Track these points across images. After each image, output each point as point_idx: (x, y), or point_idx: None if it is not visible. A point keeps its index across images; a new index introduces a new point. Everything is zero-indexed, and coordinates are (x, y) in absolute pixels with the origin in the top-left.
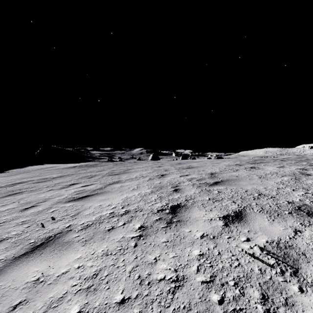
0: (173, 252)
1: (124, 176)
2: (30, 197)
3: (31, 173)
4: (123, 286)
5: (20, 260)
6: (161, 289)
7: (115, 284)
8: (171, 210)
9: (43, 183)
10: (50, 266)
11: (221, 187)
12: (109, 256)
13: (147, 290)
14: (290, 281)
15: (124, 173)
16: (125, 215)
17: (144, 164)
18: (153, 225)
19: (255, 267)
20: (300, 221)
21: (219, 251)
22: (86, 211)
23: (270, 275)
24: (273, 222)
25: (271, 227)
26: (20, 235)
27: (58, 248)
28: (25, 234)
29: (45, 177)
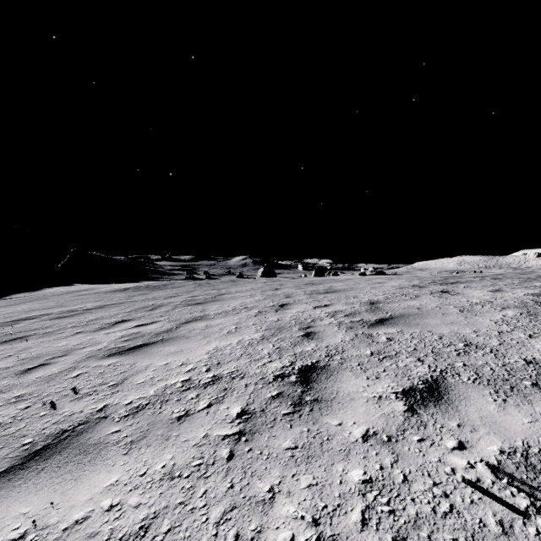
0: (309, 473)
1: (213, 307)
2: (40, 346)
3: (48, 301)
4: None
5: None
6: None
7: None
8: (300, 375)
9: (68, 320)
10: (52, 502)
11: (391, 329)
12: (175, 480)
13: None
14: None
15: (214, 302)
16: (213, 387)
17: (248, 284)
18: (267, 408)
19: (487, 516)
20: None
21: (404, 473)
22: (139, 376)
23: (526, 539)
24: (504, 405)
25: (503, 417)
26: (8, 426)
27: (75, 458)
28: (17, 424)
29: (72, 308)
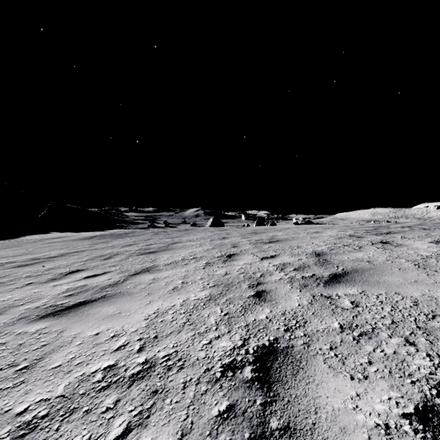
0: None
1: (164, 257)
2: None
3: (20, 249)
4: None
5: None
6: None
7: None
8: (257, 367)
9: (27, 268)
10: None
11: (351, 289)
12: None
13: None
14: None
15: (166, 251)
16: (140, 385)
17: (199, 233)
18: None
19: None
20: None
21: None
22: (58, 354)
23: None
24: None
25: None
26: None
27: None
28: None
29: (37, 255)
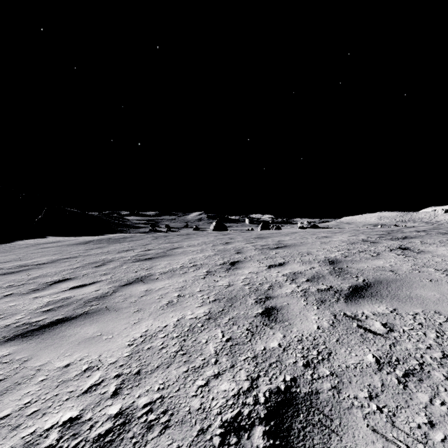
0: None
1: (161, 264)
2: None
3: (10, 254)
4: None
5: None
6: None
7: None
8: (271, 428)
9: (11, 277)
10: None
11: (380, 307)
12: None
13: None
14: None
15: (164, 257)
16: None
17: (201, 237)
18: None
19: None
20: None
21: None
22: (11, 396)
23: None
24: None
25: None
26: None
27: None
28: None
29: (27, 262)
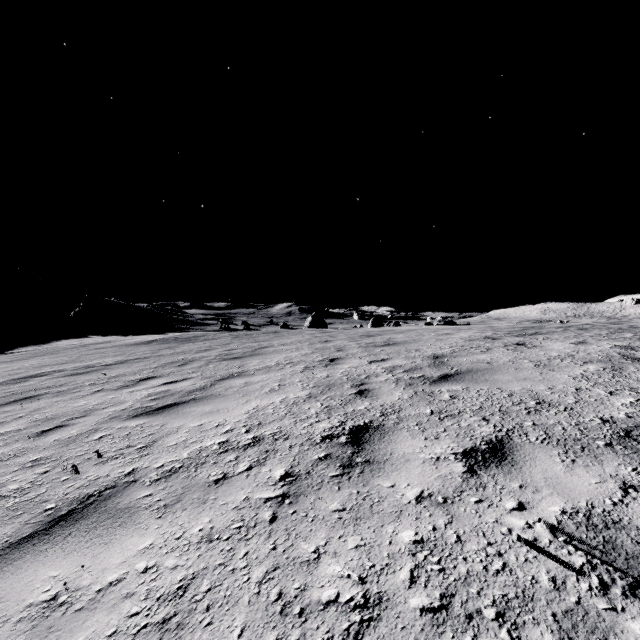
0: (357, 534)
1: (253, 362)
2: (54, 406)
3: (60, 356)
4: (244, 618)
5: (20, 551)
6: (330, 626)
7: (226, 613)
8: (351, 436)
9: (85, 377)
10: (83, 566)
11: (456, 386)
12: (214, 542)
13: (299, 628)
14: (624, 611)
15: (254, 356)
16: (253, 449)
17: (294, 336)
18: (313, 470)
19: (540, 573)
20: (633, 463)
21: (458, 534)
22: (170, 438)
23: (577, 594)
24: (573, 465)
25: (569, 478)
26: (27, 491)
27: (105, 522)
28: (36, 489)
29: (89, 363)
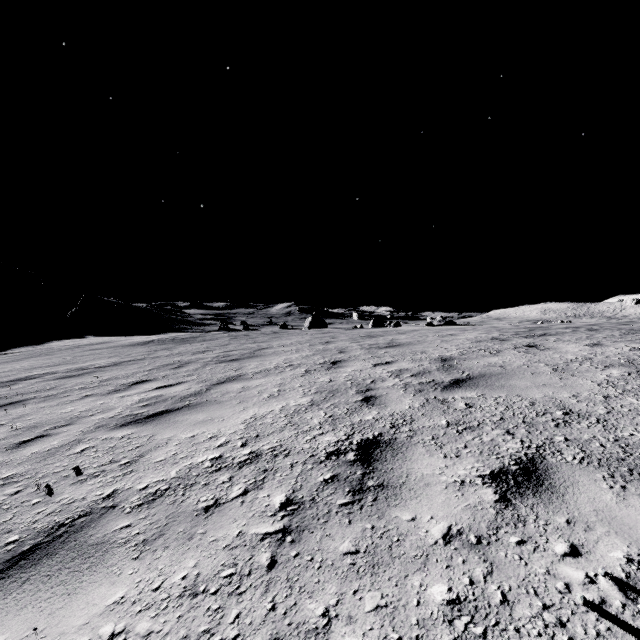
0: (375, 589)
1: (251, 365)
2: (39, 412)
3: (54, 357)
4: None
5: None
6: None
7: None
8: (360, 452)
9: (76, 380)
10: (36, 628)
11: (470, 393)
12: (199, 597)
13: None
14: None
15: (252, 358)
16: (250, 467)
17: (293, 336)
18: (318, 497)
19: None
20: None
21: (502, 591)
22: (158, 452)
23: None
24: (624, 493)
25: (625, 510)
26: None
27: (71, 563)
28: (2, 515)
29: (82, 365)
